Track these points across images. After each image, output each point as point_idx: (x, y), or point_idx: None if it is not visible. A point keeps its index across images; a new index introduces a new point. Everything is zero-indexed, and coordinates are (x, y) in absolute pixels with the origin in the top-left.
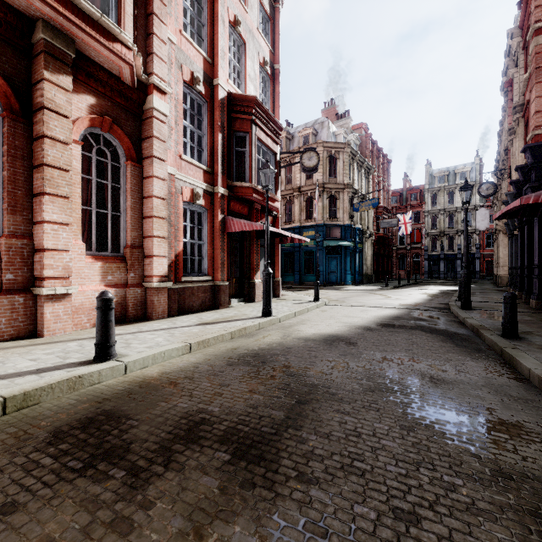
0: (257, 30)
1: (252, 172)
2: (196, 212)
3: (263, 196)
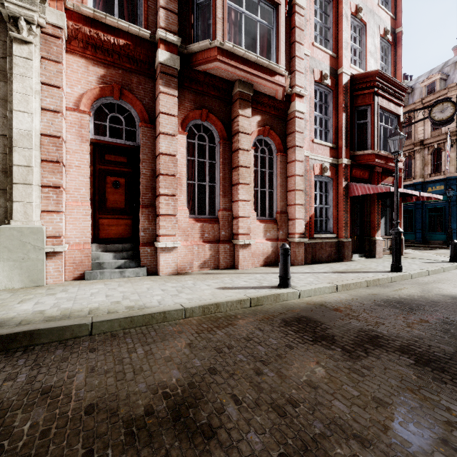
0: (377, 6)
1: (374, 139)
2: (323, 182)
3: (385, 159)
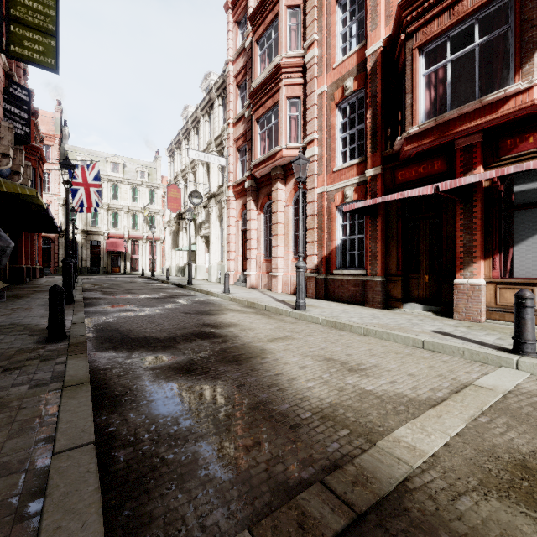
0: None
1: (405, 115)
2: None
3: (443, 127)
